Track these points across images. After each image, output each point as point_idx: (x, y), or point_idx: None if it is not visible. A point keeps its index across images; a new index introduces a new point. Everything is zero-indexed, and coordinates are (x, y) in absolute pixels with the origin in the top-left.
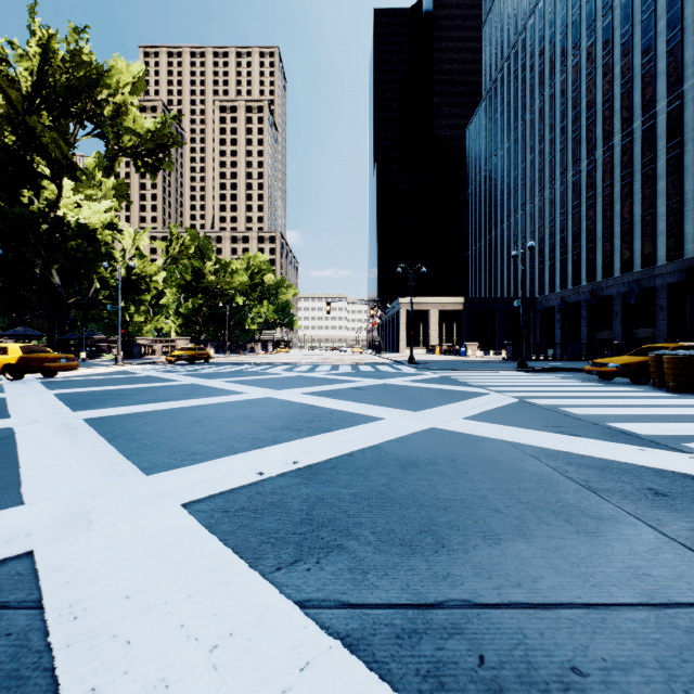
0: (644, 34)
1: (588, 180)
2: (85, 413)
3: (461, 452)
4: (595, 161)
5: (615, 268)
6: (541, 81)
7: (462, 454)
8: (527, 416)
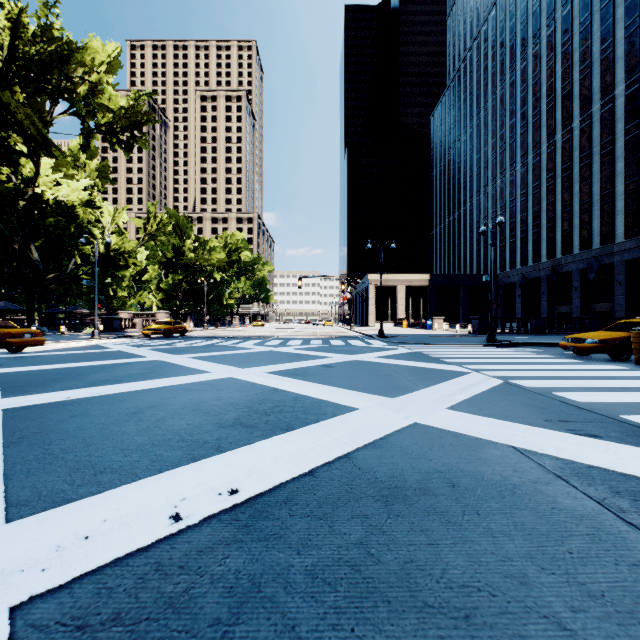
0: (603, 21)
1: (548, 162)
2: (12, 401)
3: (460, 468)
4: (555, 143)
5: (574, 245)
6: (502, 70)
7: (462, 473)
8: (521, 405)
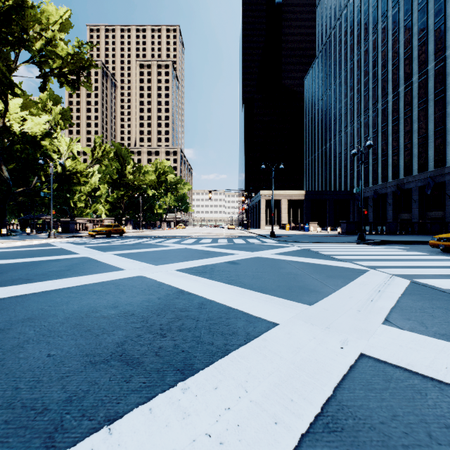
0: (436, 1)
1: (393, 108)
2: None
3: None
4: (399, 94)
5: (414, 169)
6: (358, 41)
7: None
8: None
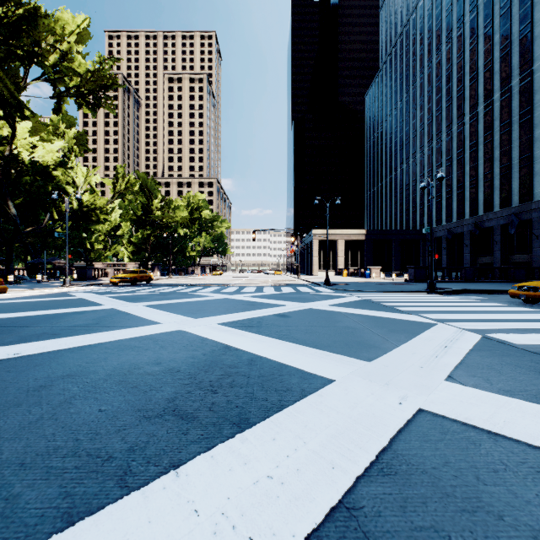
0: (522, 5)
1: (470, 131)
2: None
3: None
4: (477, 114)
5: (495, 204)
6: (429, 52)
7: None
8: (535, 373)
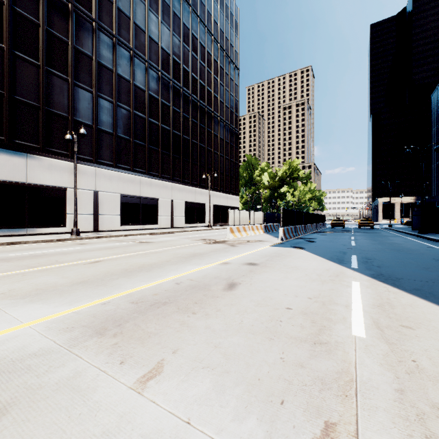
0: None
1: None
2: None
3: None
4: None
5: None
6: None
7: None
8: None
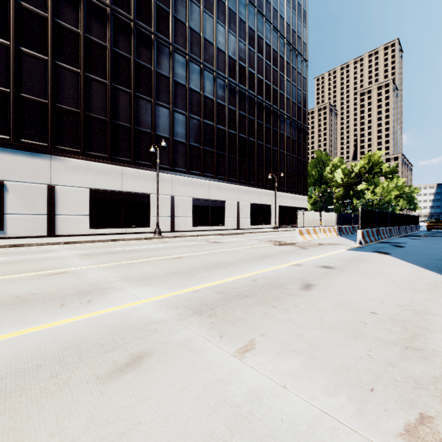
0: None
1: None
2: None
3: None
4: None
5: None
6: None
7: None
8: None
